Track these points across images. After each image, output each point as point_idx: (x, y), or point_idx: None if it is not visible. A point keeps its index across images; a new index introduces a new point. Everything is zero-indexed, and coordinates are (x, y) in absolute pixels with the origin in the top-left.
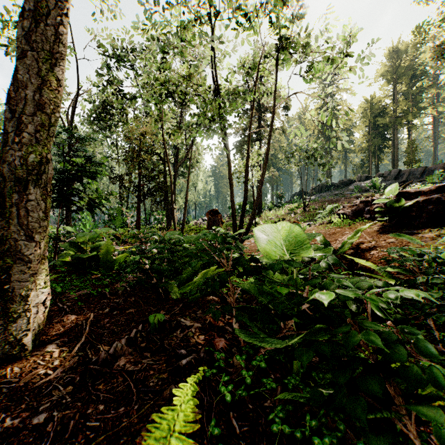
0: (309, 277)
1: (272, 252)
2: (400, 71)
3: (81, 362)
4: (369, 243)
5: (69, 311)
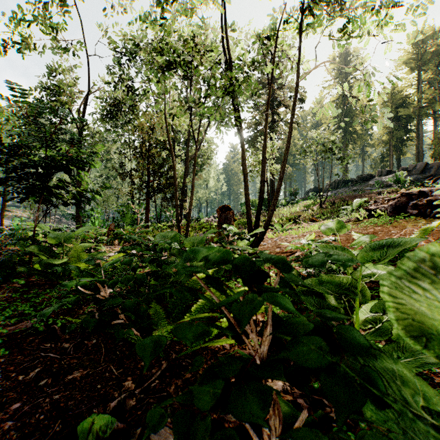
0: None
1: None
2: (426, 57)
3: None
4: None
5: None
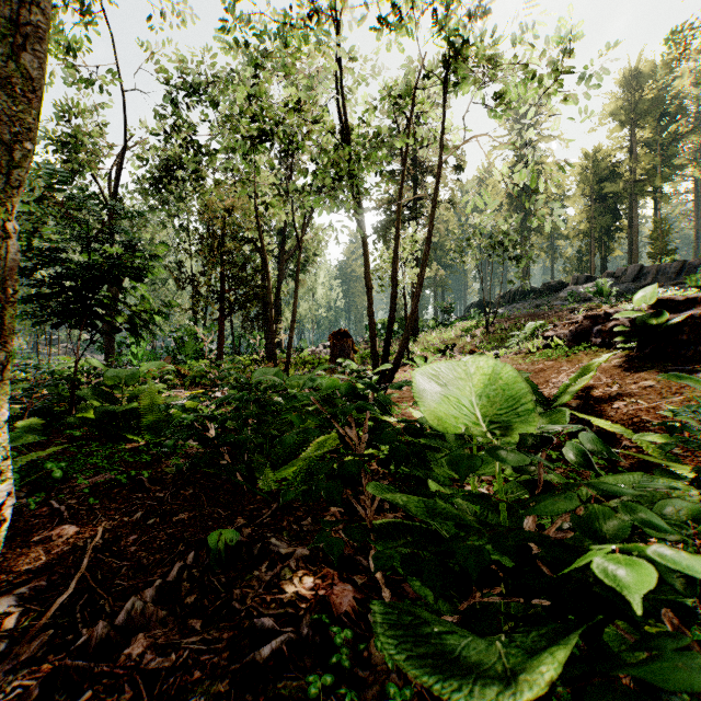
0: (539, 480)
1: (453, 418)
2: (642, 107)
3: (54, 645)
4: (608, 387)
5: (68, 518)
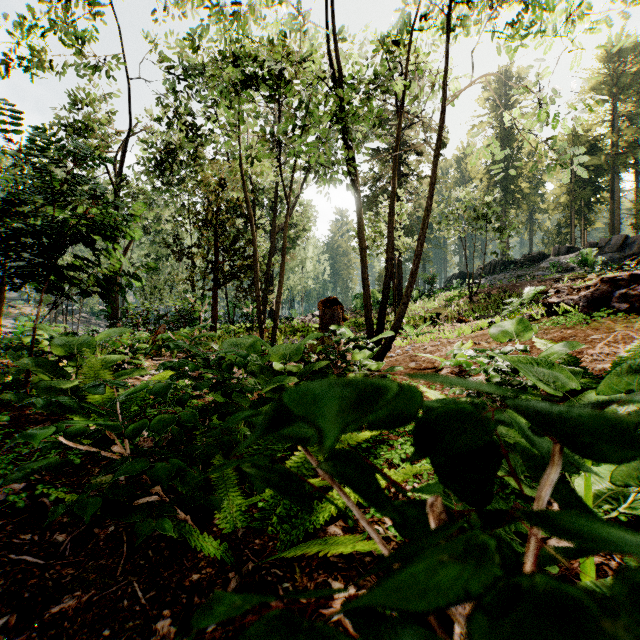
0: None
1: None
2: (624, 81)
3: None
4: None
5: None
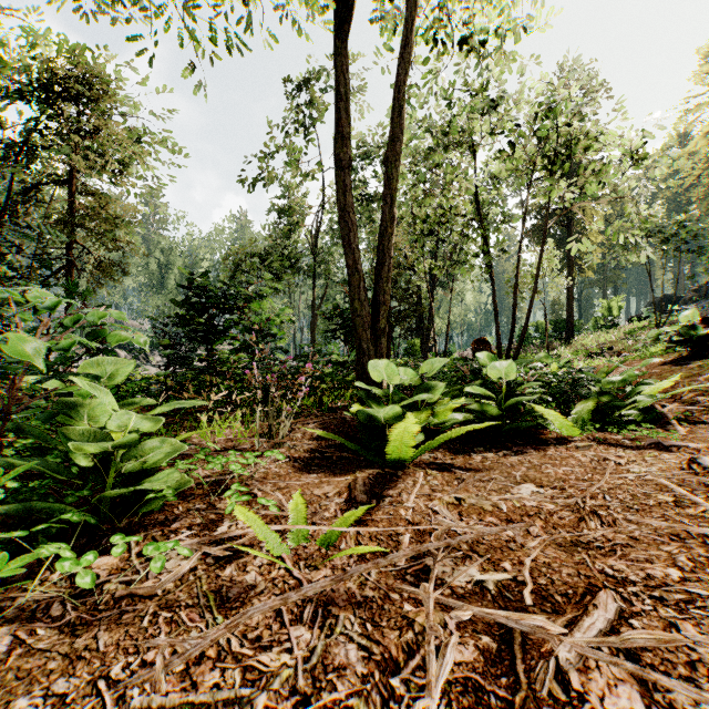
0: None
1: (485, 365)
2: None
3: None
4: None
5: None
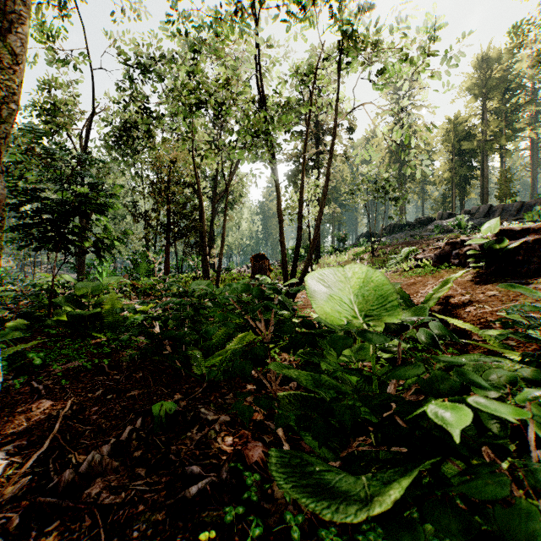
0: (398, 357)
1: (336, 313)
2: (491, 84)
3: (32, 487)
4: (462, 296)
5: (45, 395)
